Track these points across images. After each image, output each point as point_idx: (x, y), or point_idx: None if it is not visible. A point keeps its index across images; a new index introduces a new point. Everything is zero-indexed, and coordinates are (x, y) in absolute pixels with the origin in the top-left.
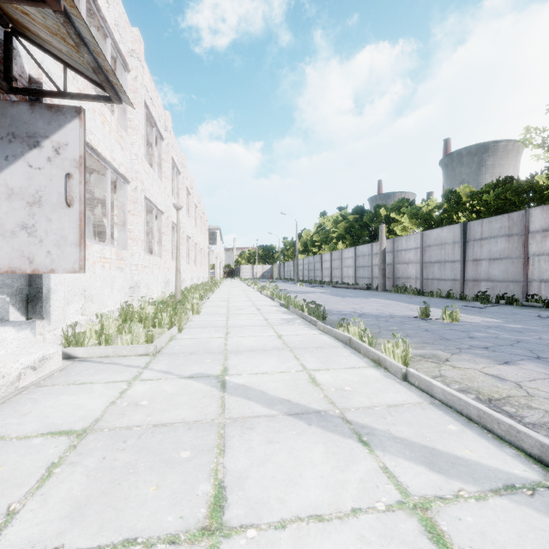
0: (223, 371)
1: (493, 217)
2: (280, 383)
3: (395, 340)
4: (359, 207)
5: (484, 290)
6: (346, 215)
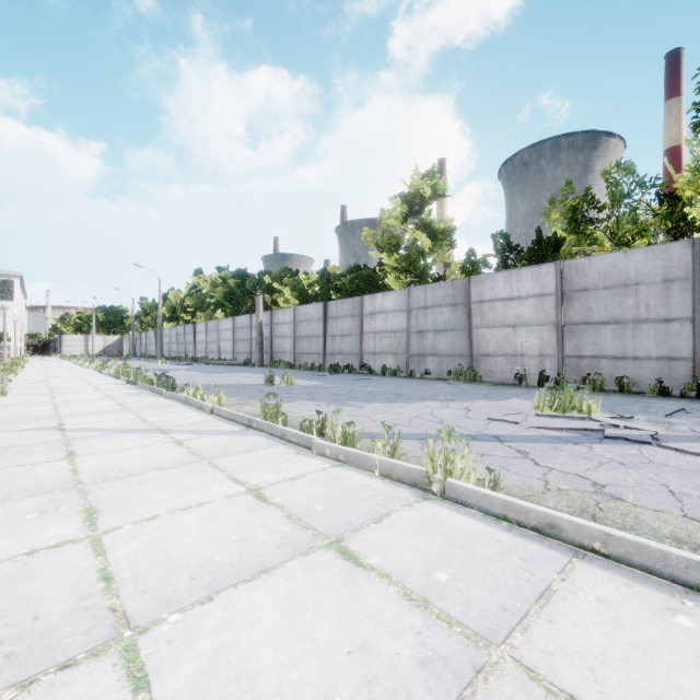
0: (60, 425)
1: (344, 299)
2: (116, 424)
3: (229, 398)
4: (242, 270)
5: (338, 362)
6: (227, 278)
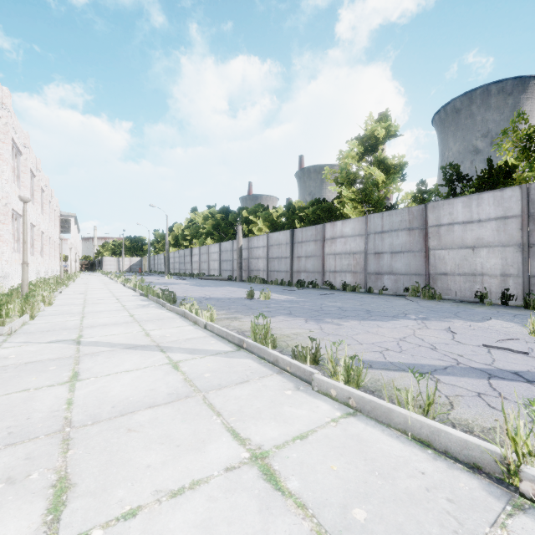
0: (79, 337)
1: (308, 227)
2: (123, 337)
3: (218, 311)
4: (226, 207)
5: (303, 278)
6: (214, 213)
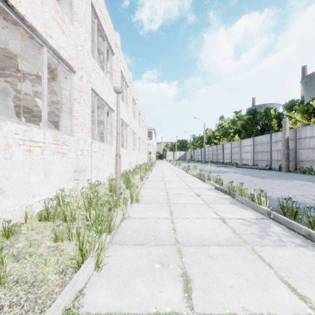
0: None
1: None
2: None
3: None
4: (252, 109)
5: None
6: (240, 117)
